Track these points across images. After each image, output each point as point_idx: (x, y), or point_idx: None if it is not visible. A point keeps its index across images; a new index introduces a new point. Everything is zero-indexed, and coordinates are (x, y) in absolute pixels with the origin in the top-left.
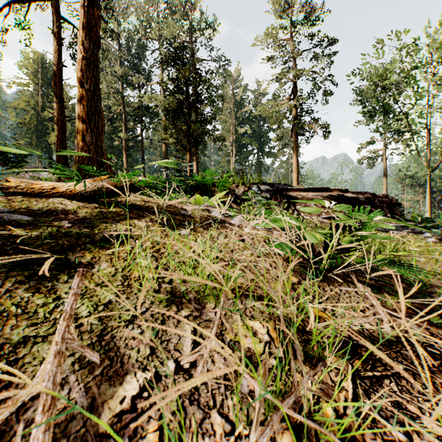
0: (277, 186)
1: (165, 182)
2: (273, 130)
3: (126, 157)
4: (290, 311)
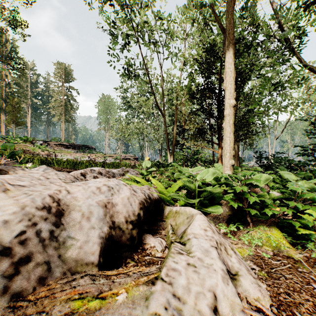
0: (45, 140)
1: (14, 139)
2: None
3: None
4: (36, 149)
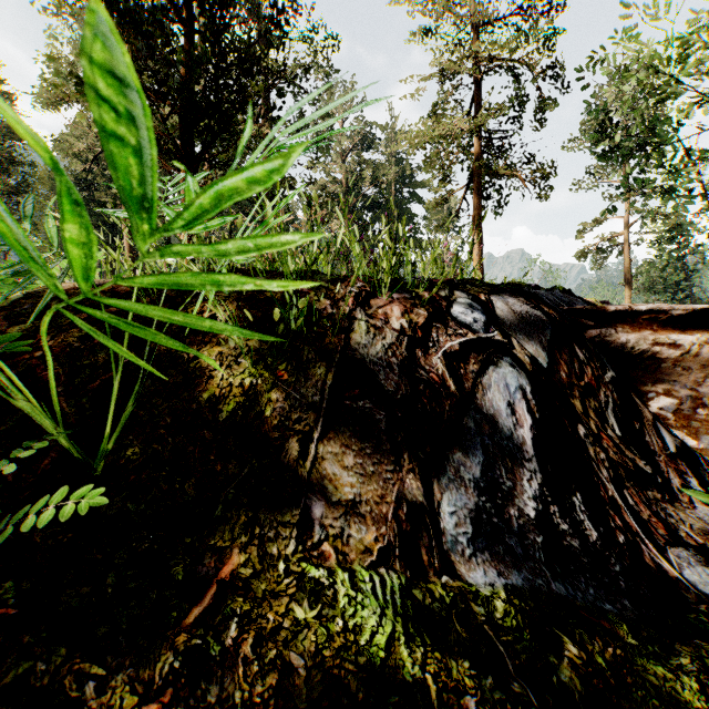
0: (549, 298)
1: None
2: (418, 198)
3: (130, 236)
4: None
